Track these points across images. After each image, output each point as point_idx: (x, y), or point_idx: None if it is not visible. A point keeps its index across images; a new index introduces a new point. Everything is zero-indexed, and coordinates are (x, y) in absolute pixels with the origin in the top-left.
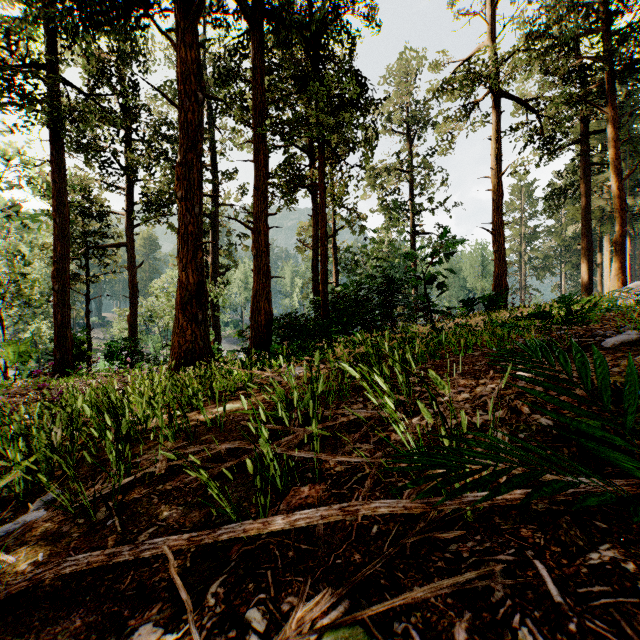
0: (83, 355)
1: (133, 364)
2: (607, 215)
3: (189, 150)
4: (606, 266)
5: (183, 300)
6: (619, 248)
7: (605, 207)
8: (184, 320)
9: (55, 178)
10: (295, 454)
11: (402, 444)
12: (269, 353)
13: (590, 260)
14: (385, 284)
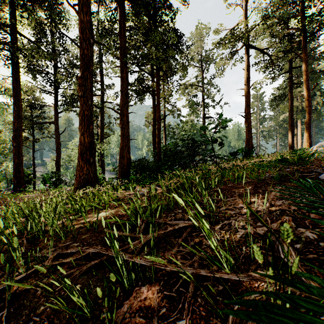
0: (30, 181)
1: (57, 185)
2: (299, 110)
3: (85, 70)
4: (299, 135)
5: (82, 151)
6: (308, 126)
7: (299, 106)
8: (82, 162)
9: (14, 86)
10: (137, 261)
11: (211, 249)
12: (129, 180)
13: (292, 132)
14: (191, 143)
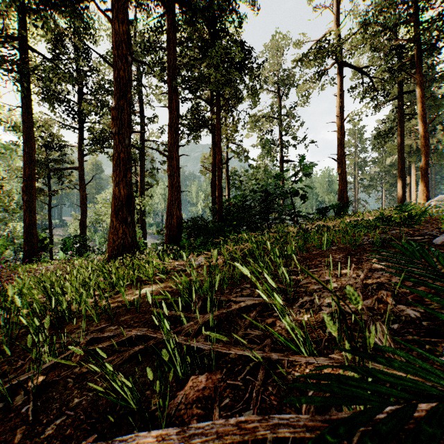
0: (45, 247)
1: (82, 254)
2: (414, 150)
3: (121, 98)
4: (413, 185)
5: (116, 208)
6: (424, 172)
7: (412, 144)
8: (117, 222)
9: (24, 119)
10: (194, 344)
11: (287, 331)
12: (179, 246)
13: (403, 181)
14: (264, 196)
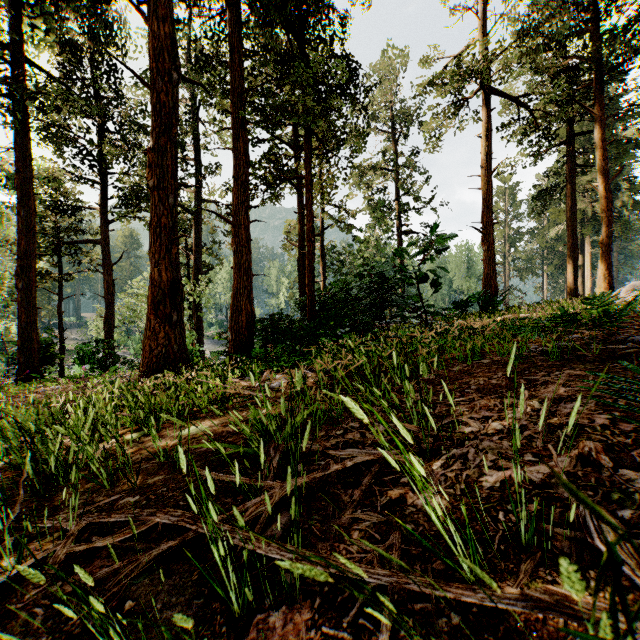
0: (52, 358)
1: (106, 368)
2: (588, 217)
3: (162, 134)
4: (587, 267)
5: (155, 299)
6: (605, 249)
7: (586, 209)
8: (156, 321)
9: (20, 167)
10: (262, 551)
11: (427, 516)
12: (251, 357)
13: (575, 261)
14: (376, 283)
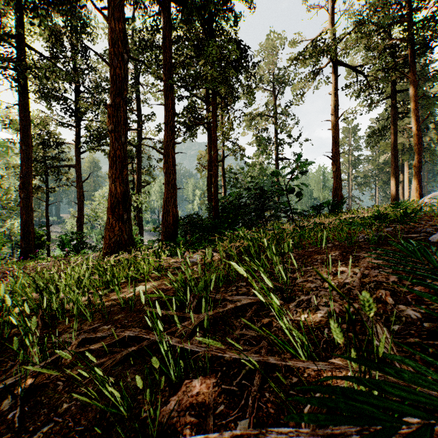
0: (43, 244)
1: (79, 251)
2: (406, 148)
3: (117, 96)
4: (406, 183)
5: (112, 205)
6: (417, 170)
7: (405, 143)
8: (113, 219)
9: (21, 117)
10: (188, 347)
11: (284, 332)
12: (175, 243)
13: (397, 178)
14: (259, 194)
